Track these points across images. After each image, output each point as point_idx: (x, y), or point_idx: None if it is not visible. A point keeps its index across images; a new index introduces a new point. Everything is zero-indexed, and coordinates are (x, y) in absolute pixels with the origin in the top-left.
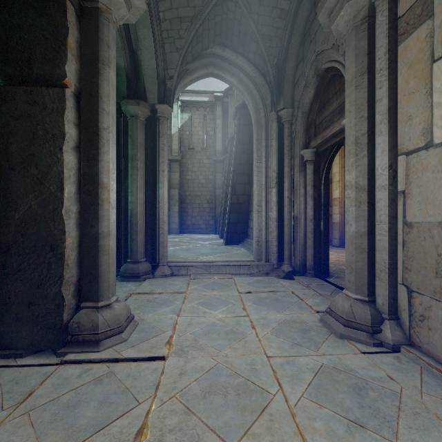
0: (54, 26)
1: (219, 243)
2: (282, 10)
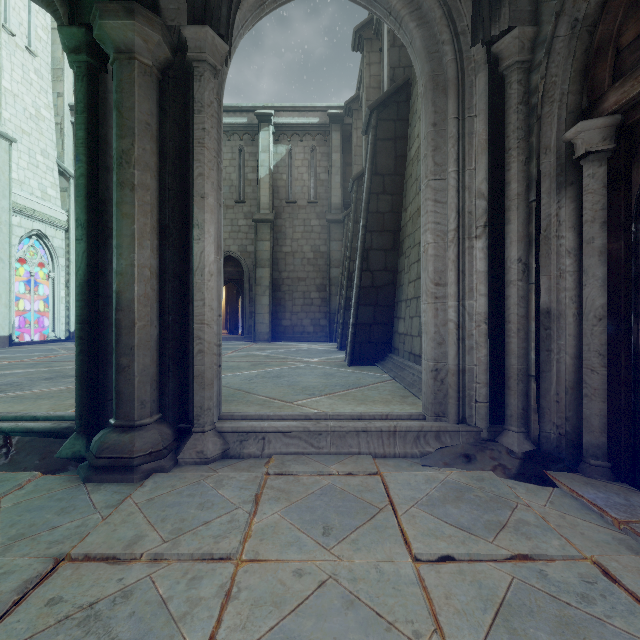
0: None
1: (338, 361)
2: None
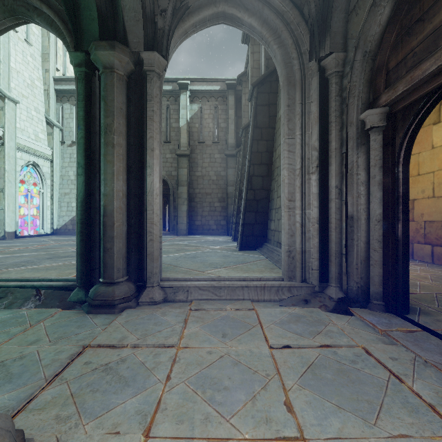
0: None
1: (232, 248)
2: None
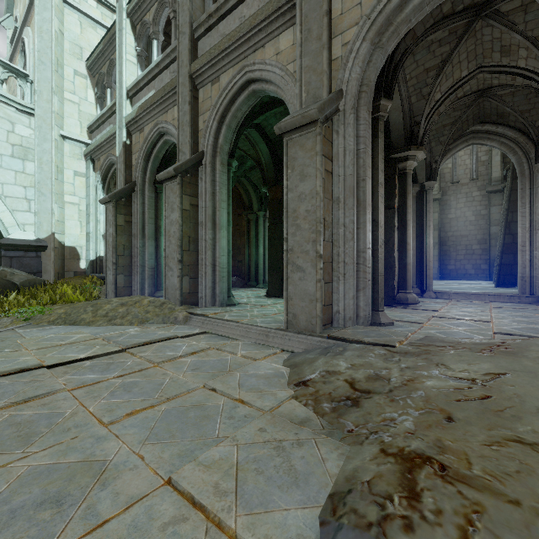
0: (391, 187)
1: (489, 286)
2: (537, 92)
